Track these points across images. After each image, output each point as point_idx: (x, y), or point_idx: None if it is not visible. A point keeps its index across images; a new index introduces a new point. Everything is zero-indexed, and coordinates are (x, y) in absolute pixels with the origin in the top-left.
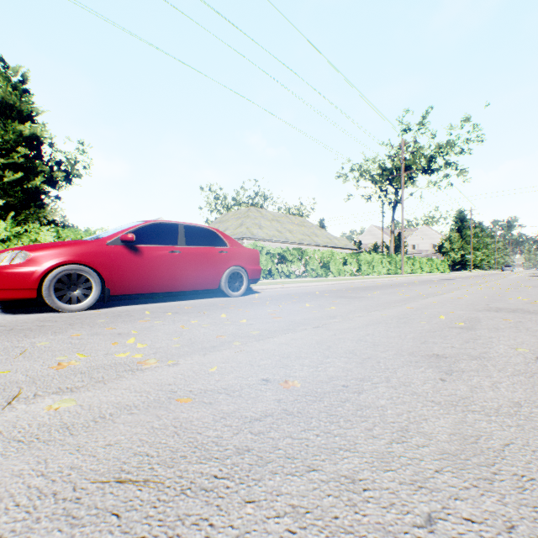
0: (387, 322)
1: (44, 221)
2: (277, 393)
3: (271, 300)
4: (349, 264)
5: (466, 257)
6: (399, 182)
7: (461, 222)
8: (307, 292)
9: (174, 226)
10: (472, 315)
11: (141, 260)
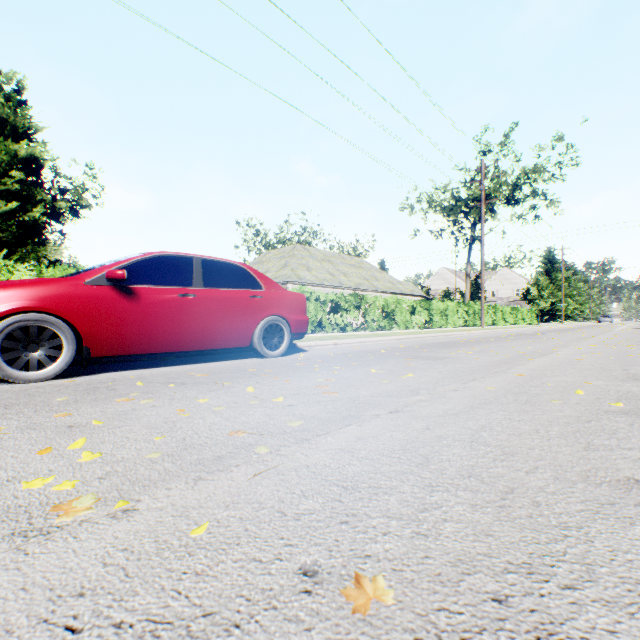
0: (500, 401)
1: (45, 261)
2: (339, 639)
3: (321, 362)
4: (418, 314)
5: (556, 306)
6: (477, 215)
7: (550, 263)
8: (369, 350)
9: (187, 260)
10: (620, 388)
11: (137, 306)
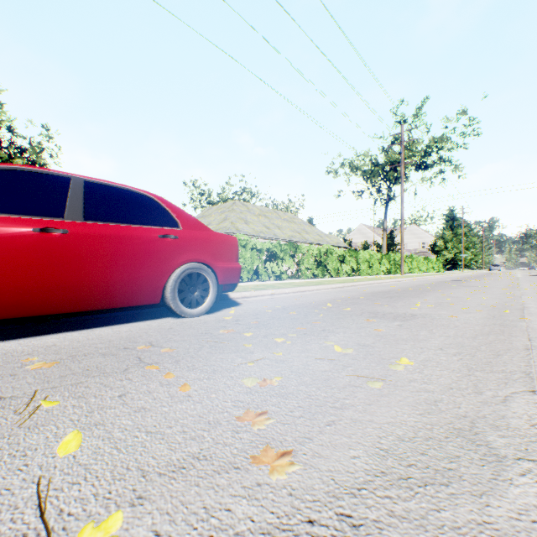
0: None
1: None
2: None
3: (255, 327)
4: (347, 262)
5: (457, 256)
6: (393, 177)
7: (451, 220)
8: (311, 302)
9: (59, 180)
10: None
11: None
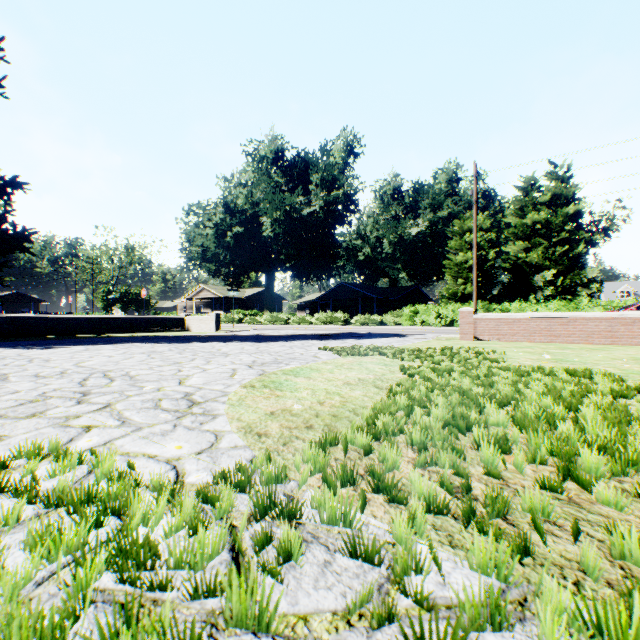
0: None
1: (583, 280)
2: None
3: None
4: None
5: None
6: None
7: None
8: None
9: None
10: None
11: None
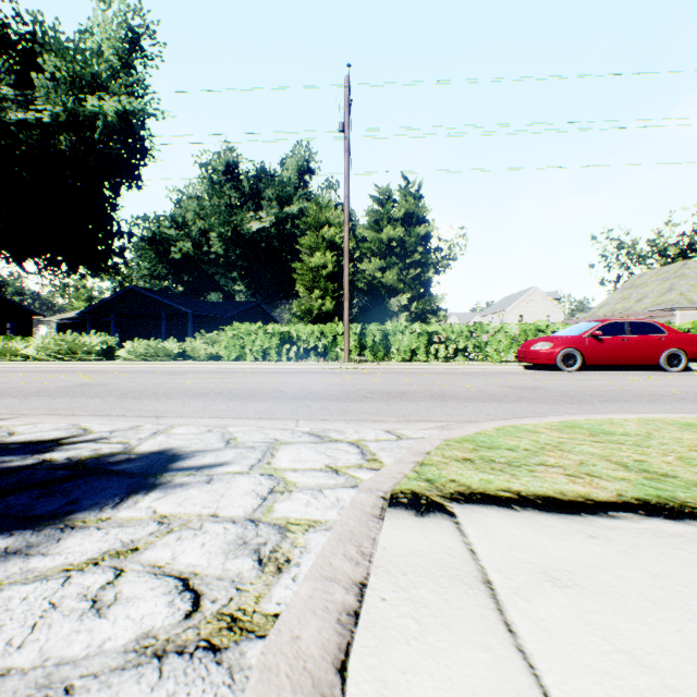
0: None
1: (433, 307)
2: None
3: None
4: None
5: None
6: None
7: None
8: None
9: (620, 323)
10: None
11: (602, 345)
